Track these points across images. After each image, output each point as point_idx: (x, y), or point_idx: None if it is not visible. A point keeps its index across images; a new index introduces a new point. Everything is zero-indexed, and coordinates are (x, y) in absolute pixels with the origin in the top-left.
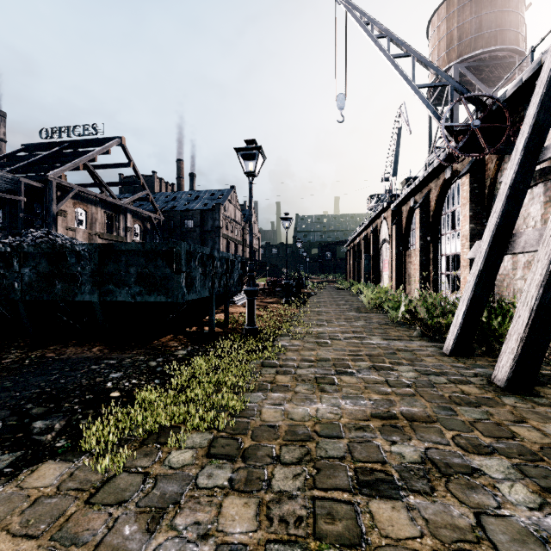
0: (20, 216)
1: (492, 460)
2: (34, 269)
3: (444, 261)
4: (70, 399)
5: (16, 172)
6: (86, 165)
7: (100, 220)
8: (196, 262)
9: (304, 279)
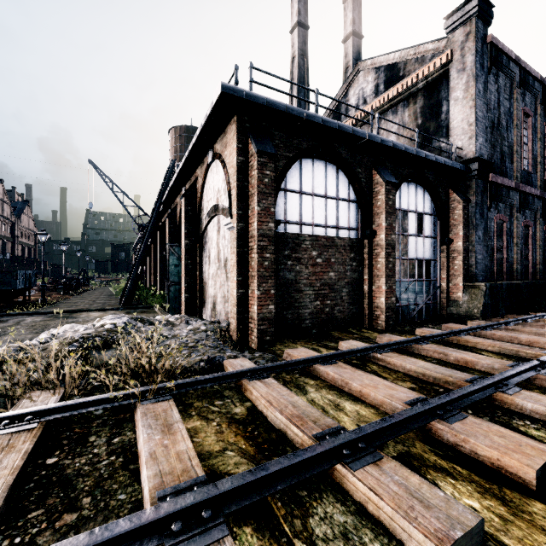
0: None
1: None
2: None
3: None
4: None
5: None
6: None
7: None
8: (21, 276)
9: (87, 279)
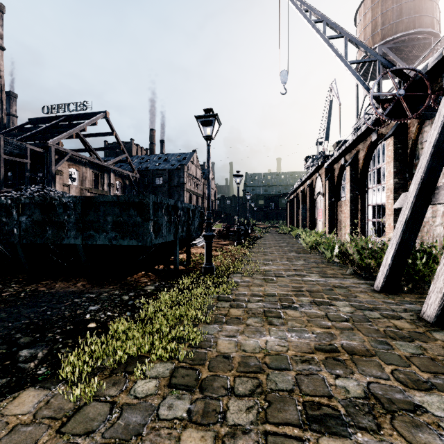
0: (26, 175)
1: (432, 396)
2: (30, 218)
3: (370, 210)
4: (53, 329)
5: (24, 140)
6: (78, 134)
7: (89, 178)
8: (163, 211)
9: (252, 225)
